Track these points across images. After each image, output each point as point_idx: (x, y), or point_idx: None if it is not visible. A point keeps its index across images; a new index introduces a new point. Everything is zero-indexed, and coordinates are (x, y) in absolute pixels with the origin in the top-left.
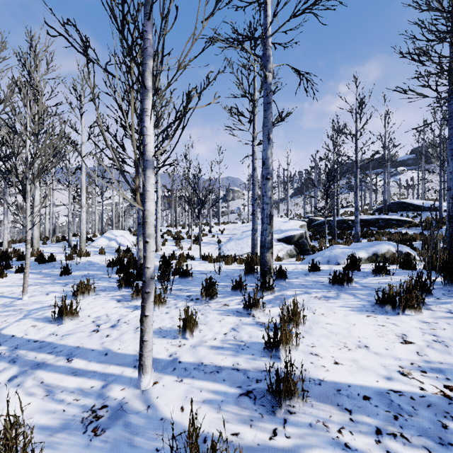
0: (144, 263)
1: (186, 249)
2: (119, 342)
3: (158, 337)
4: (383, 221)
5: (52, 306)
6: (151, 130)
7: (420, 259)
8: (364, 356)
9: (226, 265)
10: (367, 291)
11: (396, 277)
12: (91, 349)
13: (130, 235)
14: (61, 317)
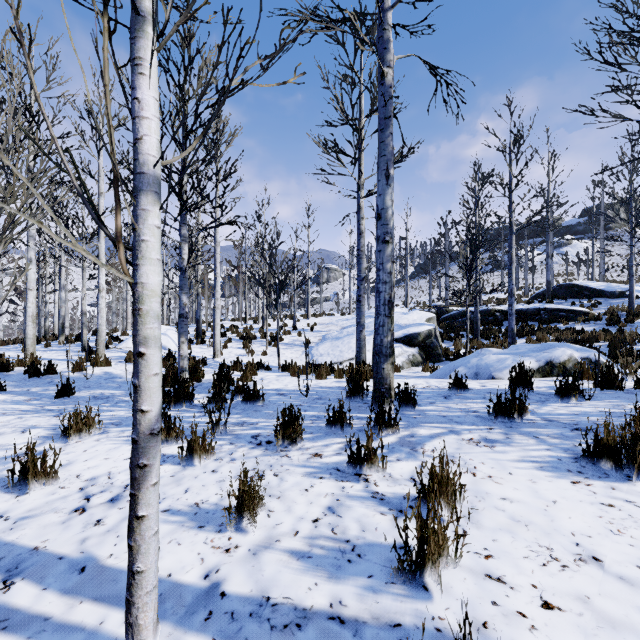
0: (134, 401)
1: (259, 353)
2: (116, 538)
3: (191, 526)
4: (547, 313)
5: (22, 454)
6: (152, 108)
7: (625, 372)
8: (599, 586)
9: (317, 380)
10: (557, 430)
11: (596, 404)
12: (58, 555)
13: (176, 333)
14: (26, 480)
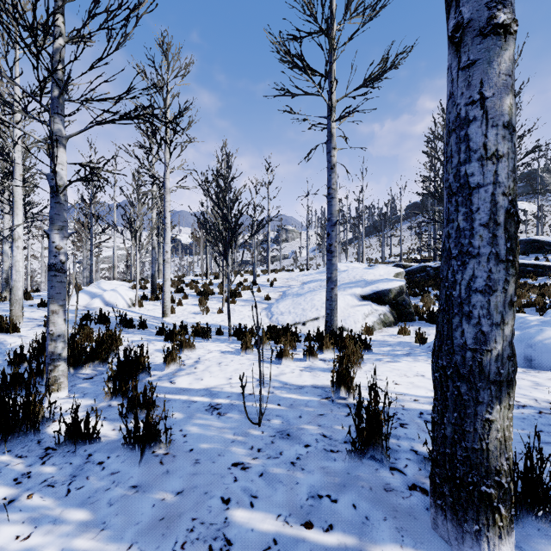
0: None
1: (215, 311)
2: None
3: None
4: None
5: None
6: None
7: None
8: None
9: (279, 365)
10: None
11: None
12: None
13: (128, 288)
14: None
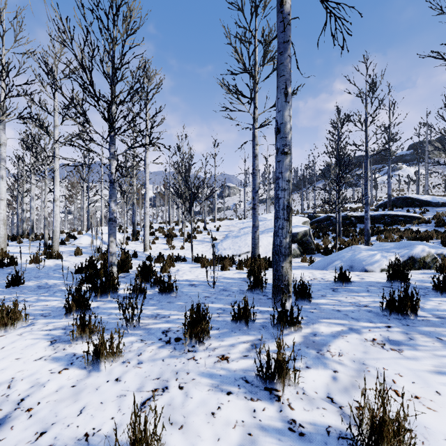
0: None
1: (178, 248)
2: None
3: None
4: (390, 218)
5: None
6: None
7: None
8: None
9: (222, 272)
10: None
11: None
12: None
13: (117, 232)
14: None
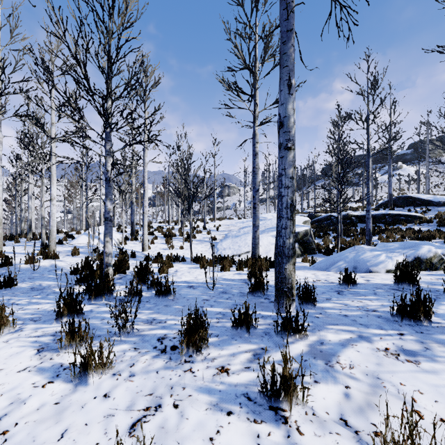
0: None
1: (177, 248)
2: None
3: None
4: (391, 217)
5: None
6: None
7: None
8: None
9: (222, 272)
10: None
11: None
12: None
13: (116, 232)
14: None
